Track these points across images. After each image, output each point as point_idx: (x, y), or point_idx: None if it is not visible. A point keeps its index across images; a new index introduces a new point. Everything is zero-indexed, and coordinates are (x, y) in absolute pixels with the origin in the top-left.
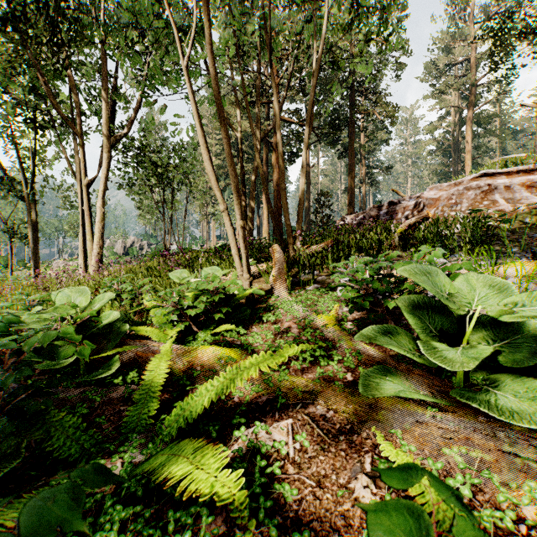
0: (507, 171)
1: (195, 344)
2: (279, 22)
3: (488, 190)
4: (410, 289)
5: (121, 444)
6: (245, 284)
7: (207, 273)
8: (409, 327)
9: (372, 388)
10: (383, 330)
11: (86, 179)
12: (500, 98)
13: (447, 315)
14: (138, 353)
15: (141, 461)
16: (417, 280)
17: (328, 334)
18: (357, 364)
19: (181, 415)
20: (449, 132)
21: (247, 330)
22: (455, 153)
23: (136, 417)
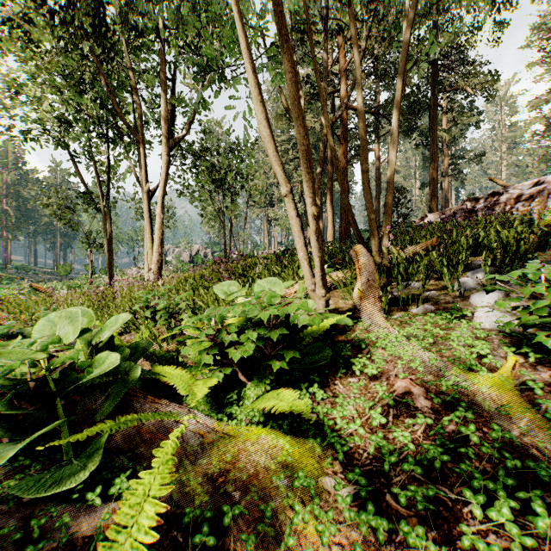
0: None
1: (239, 413)
2: None
3: None
4: None
5: None
6: (318, 303)
7: (262, 287)
8: None
9: None
10: None
11: (146, 186)
12: None
13: None
14: (142, 429)
15: None
16: None
17: (513, 429)
18: None
19: None
20: None
21: (327, 387)
22: None
23: None
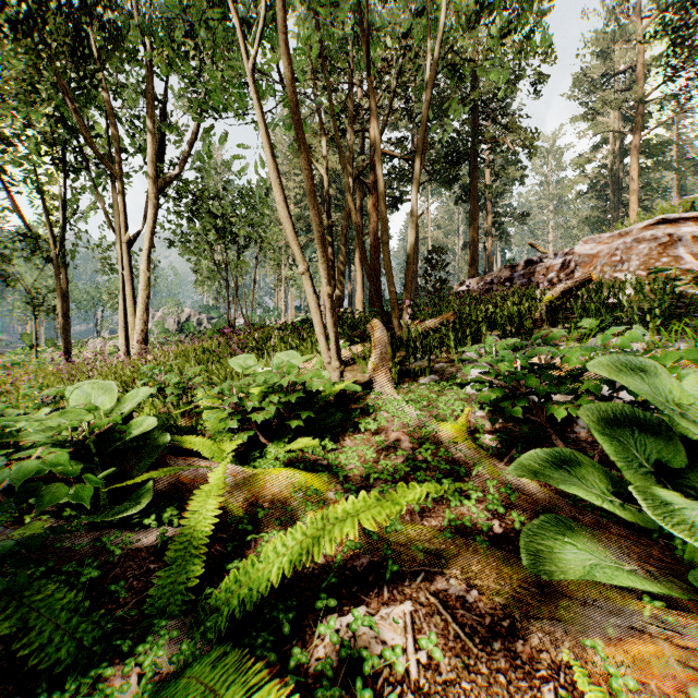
0: (695, 216)
1: (263, 464)
2: (380, 15)
3: (668, 243)
4: (595, 392)
5: (142, 635)
6: (333, 375)
7: (281, 360)
8: (582, 445)
9: (543, 557)
10: (555, 457)
11: (126, 235)
12: (677, 119)
13: (666, 437)
14: (180, 478)
15: (169, 673)
16: (623, 383)
17: (457, 453)
18: (508, 505)
19: (235, 593)
20: (606, 167)
21: (337, 442)
22: (614, 194)
23: (168, 588)
